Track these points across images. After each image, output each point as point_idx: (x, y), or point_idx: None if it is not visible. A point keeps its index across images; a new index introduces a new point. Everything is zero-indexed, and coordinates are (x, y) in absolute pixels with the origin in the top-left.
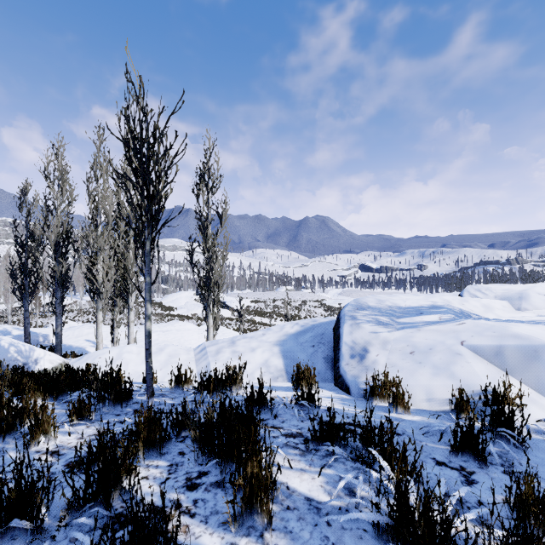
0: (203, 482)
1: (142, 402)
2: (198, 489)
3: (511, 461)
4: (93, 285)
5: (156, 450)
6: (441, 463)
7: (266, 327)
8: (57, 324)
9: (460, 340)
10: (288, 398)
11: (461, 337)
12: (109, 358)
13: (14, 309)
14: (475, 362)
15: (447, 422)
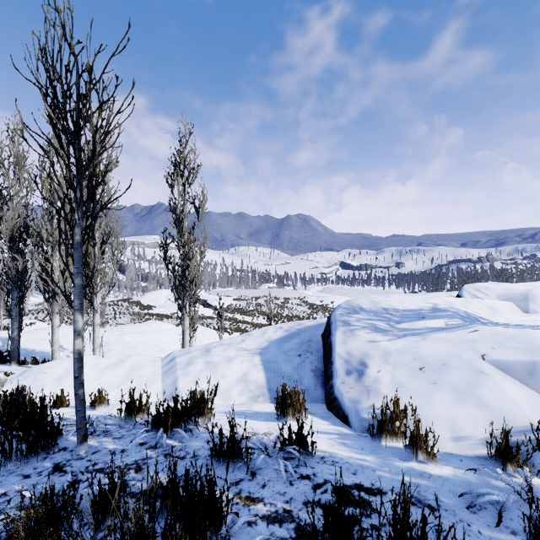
0: None
1: (72, 448)
2: None
3: None
4: (47, 285)
5: None
6: None
7: (249, 325)
8: (13, 327)
9: (479, 353)
10: (270, 434)
11: (479, 349)
12: (17, 392)
13: None
14: (506, 384)
15: (491, 479)
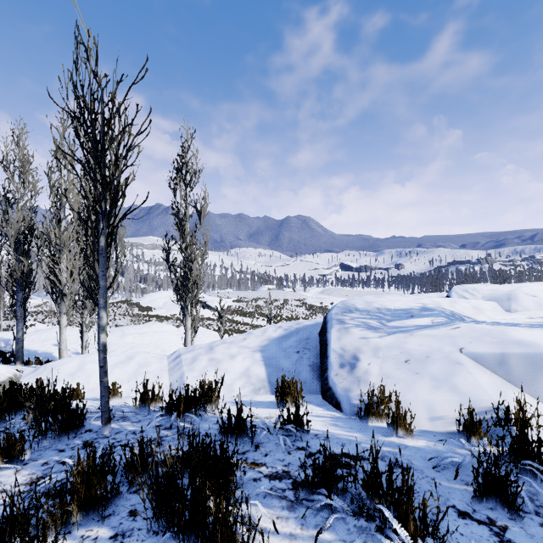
0: None
1: (96, 429)
2: None
3: None
4: (55, 286)
5: (97, 512)
6: (464, 514)
7: (248, 327)
8: (18, 328)
9: (458, 346)
10: (271, 418)
11: (458, 343)
12: (52, 379)
13: None
14: (478, 372)
15: (457, 449)
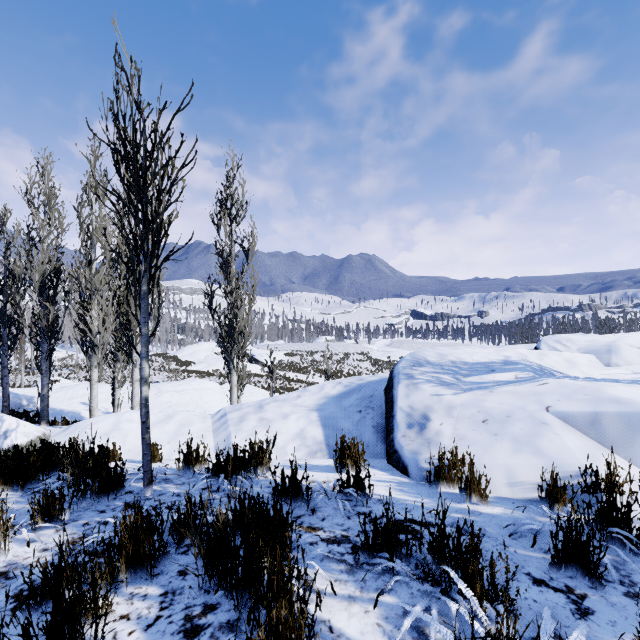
0: (208, 623)
1: (138, 491)
2: (201, 635)
3: (631, 575)
4: (85, 336)
5: (145, 570)
6: (540, 582)
7: (303, 385)
8: (43, 383)
9: (544, 405)
10: (329, 482)
11: (545, 401)
12: (91, 434)
13: None
14: (566, 434)
15: (537, 516)
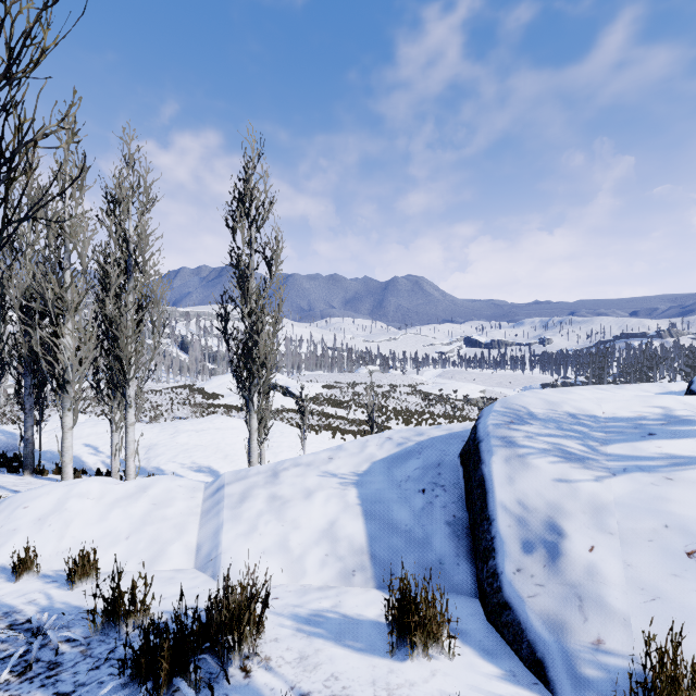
0: None
1: None
2: None
3: None
4: (53, 370)
5: None
6: None
7: (343, 422)
8: (26, 425)
9: None
10: None
11: None
12: None
13: (6, 397)
14: None
15: None
